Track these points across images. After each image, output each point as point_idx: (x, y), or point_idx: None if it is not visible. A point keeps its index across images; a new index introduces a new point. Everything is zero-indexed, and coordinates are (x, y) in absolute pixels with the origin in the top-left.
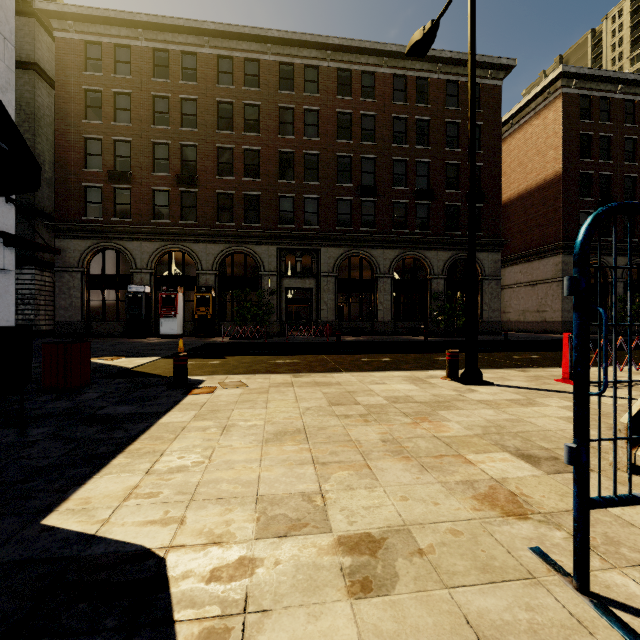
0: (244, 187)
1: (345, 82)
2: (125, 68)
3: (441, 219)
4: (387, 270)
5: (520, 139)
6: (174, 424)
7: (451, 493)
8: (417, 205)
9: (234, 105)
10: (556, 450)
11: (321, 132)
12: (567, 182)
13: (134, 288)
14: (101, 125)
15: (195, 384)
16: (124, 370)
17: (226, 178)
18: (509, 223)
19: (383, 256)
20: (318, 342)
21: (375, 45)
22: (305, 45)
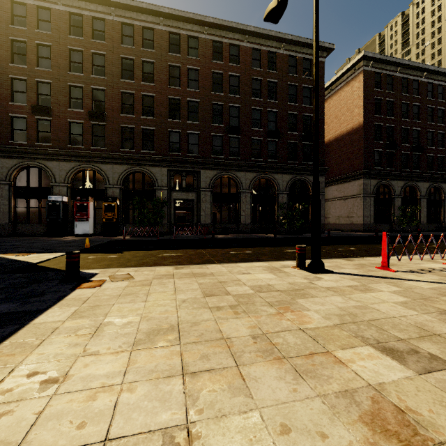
0: (142, 123)
1: (218, 51)
2: (46, 25)
3: (285, 152)
4: (248, 187)
5: (336, 100)
6: (46, 325)
7: (335, 414)
8: (268, 141)
9: (134, 61)
10: (411, 341)
11: (200, 85)
12: (367, 130)
13: (53, 198)
14: (26, 69)
15: (87, 277)
16: (29, 265)
17: (128, 115)
18: (329, 157)
19: (245, 177)
20: (198, 239)
21: (239, 25)
22: (188, 21)
